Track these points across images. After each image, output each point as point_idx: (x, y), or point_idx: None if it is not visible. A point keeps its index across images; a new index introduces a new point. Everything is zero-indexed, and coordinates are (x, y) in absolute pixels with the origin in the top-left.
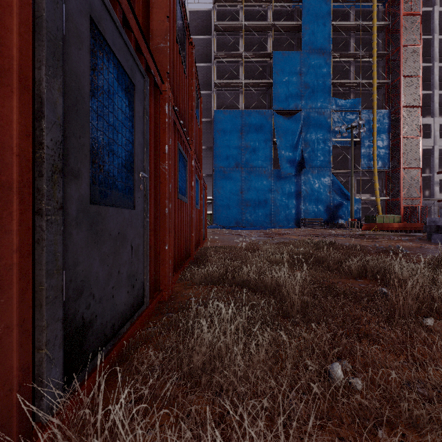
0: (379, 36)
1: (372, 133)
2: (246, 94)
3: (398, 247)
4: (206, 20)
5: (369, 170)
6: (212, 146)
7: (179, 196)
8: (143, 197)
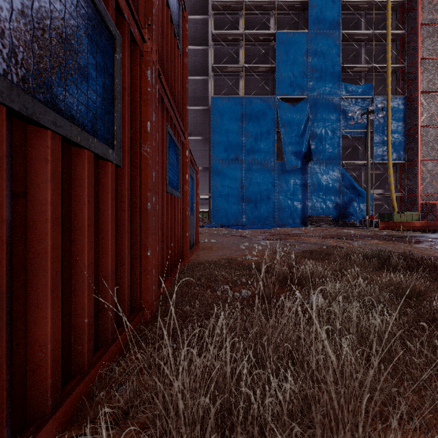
0: (393, 16)
1: (386, 122)
2: (247, 80)
3: None
4: None
5: (382, 162)
6: (209, 137)
7: None
8: None
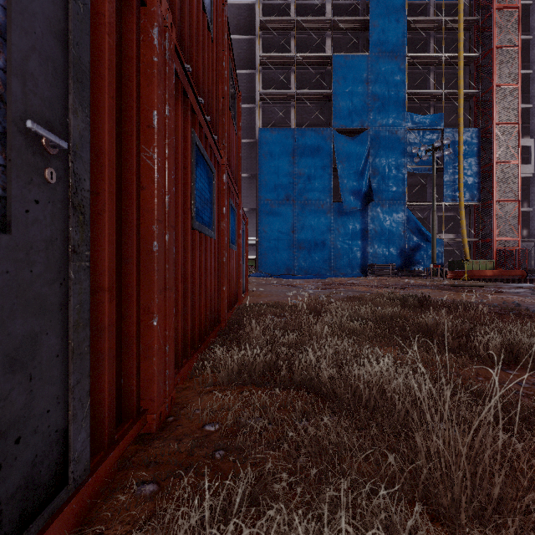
0: (466, 36)
1: (458, 157)
2: (299, 108)
3: (518, 305)
4: (248, 16)
5: (453, 203)
6: (256, 174)
7: (196, 225)
8: (62, 205)
